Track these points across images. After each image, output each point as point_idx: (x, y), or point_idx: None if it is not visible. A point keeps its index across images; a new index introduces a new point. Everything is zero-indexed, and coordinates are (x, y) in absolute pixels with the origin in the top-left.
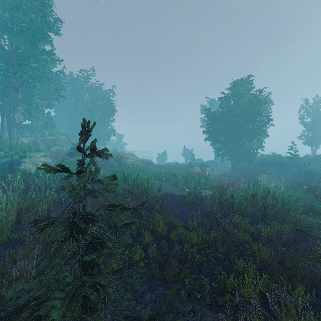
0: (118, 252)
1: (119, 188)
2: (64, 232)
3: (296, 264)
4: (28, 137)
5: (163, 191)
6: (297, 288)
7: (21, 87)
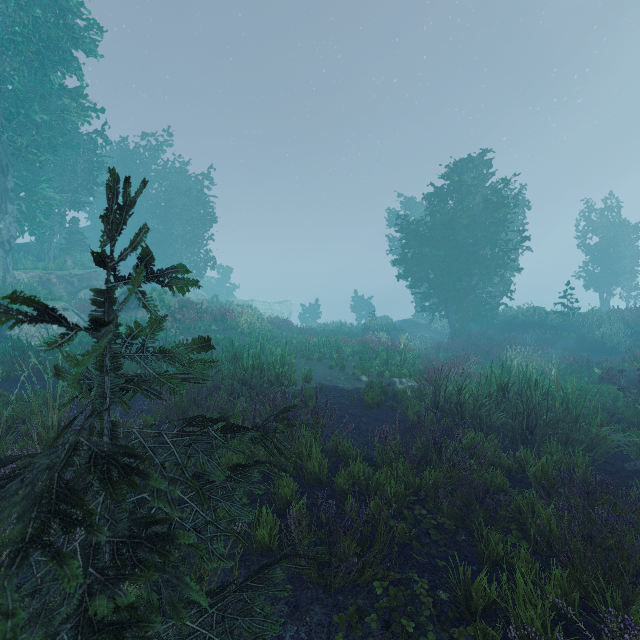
0: (213, 551)
1: (223, 375)
2: (17, 526)
3: (620, 540)
4: (30, 269)
5: (316, 382)
6: (636, 601)
7: (14, 164)
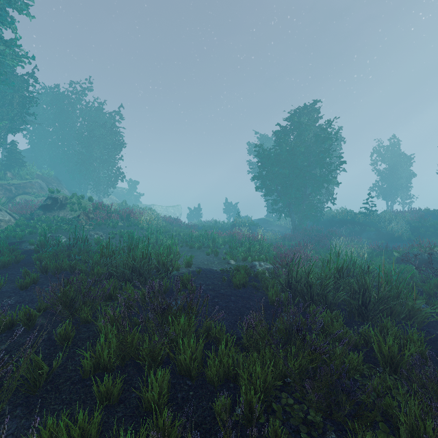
0: None
1: (117, 263)
2: None
3: None
4: None
5: (195, 266)
6: None
7: None
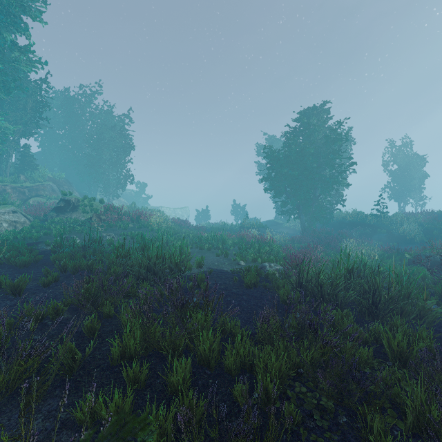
0: None
1: (132, 263)
2: None
3: None
4: None
5: (206, 266)
6: None
7: None
